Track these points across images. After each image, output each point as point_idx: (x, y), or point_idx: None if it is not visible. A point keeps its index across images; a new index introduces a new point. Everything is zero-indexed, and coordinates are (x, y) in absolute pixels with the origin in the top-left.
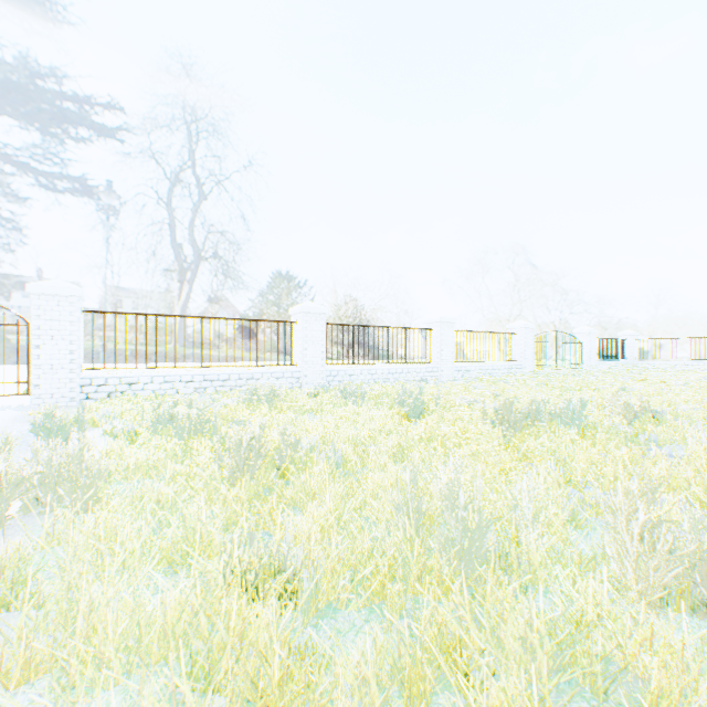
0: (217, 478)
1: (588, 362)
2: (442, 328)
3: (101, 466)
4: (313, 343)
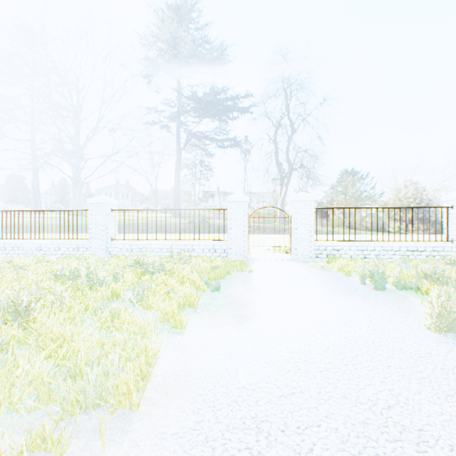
0: None
1: None
2: None
3: None
4: None
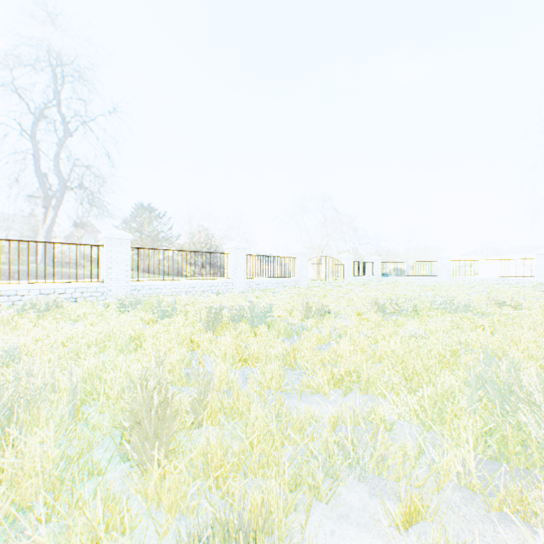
0: None
1: (347, 278)
2: (236, 253)
3: None
4: (118, 263)
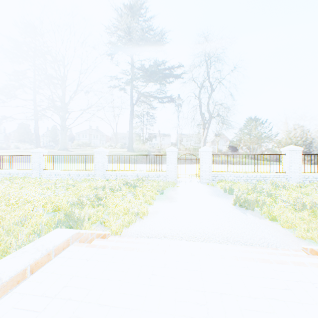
0: (291, 209)
1: None
2: None
3: (264, 201)
4: (294, 163)
